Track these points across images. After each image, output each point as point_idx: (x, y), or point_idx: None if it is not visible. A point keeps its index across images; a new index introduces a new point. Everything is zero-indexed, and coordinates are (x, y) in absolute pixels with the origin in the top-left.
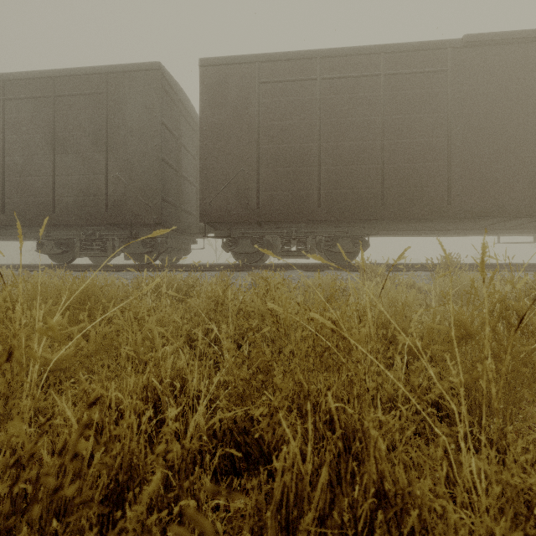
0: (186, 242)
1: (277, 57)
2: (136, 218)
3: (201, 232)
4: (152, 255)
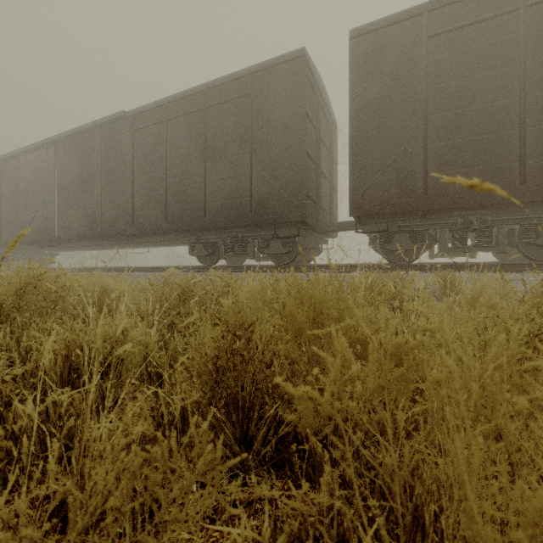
0: (319, 241)
1: None
2: (279, 216)
3: (339, 229)
4: (289, 255)
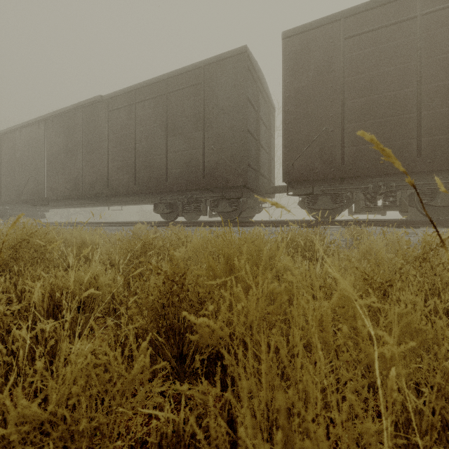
0: (259, 201)
1: (366, 7)
2: (226, 182)
3: (275, 192)
4: (235, 213)
